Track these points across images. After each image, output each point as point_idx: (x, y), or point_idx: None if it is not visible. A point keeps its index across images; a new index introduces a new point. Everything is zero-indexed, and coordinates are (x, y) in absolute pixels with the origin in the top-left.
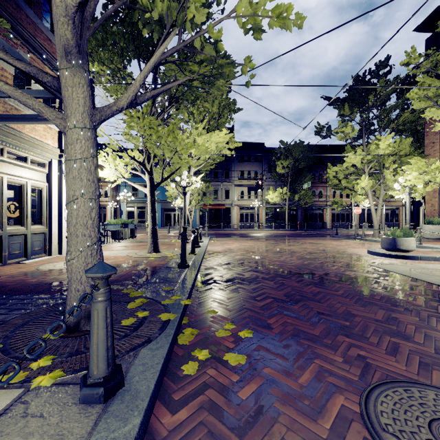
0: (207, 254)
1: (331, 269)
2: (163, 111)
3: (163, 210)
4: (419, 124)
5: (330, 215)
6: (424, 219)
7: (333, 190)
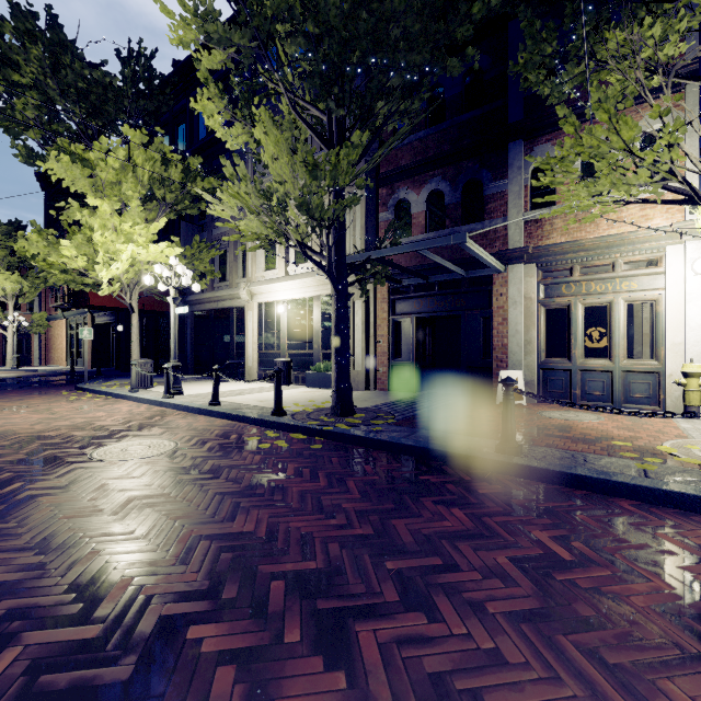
0: None
1: None
2: None
3: None
4: None
5: None
6: None
7: None
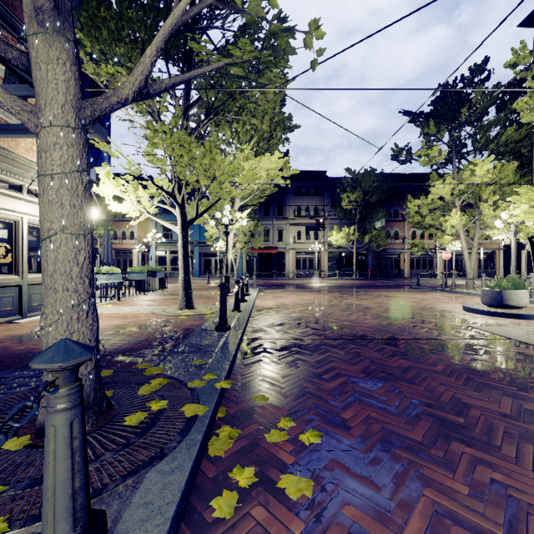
0: (255, 310)
1: (419, 333)
2: (198, 125)
3: (202, 254)
4: (524, 145)
5: (408, 261)
6: (527, 266)
7: (412, 230)
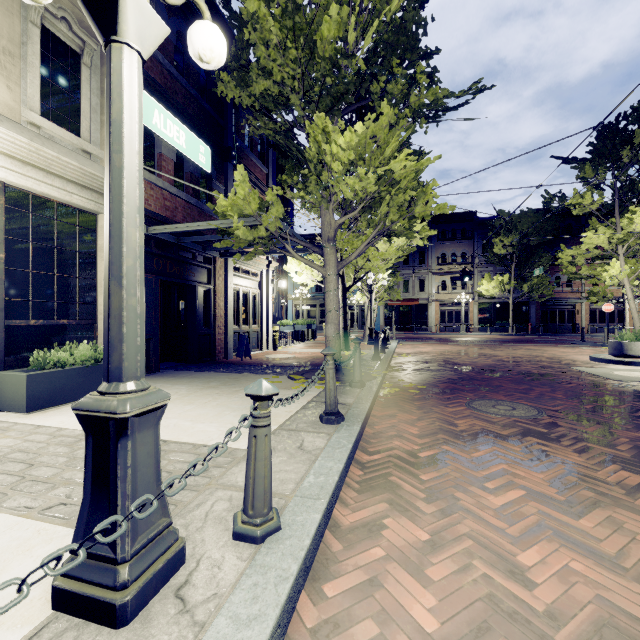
0: (396, 354)
1: (519, 368)
2: (354, 220)
3: None
4: None
5: (587, 313)
6: None
7: None
